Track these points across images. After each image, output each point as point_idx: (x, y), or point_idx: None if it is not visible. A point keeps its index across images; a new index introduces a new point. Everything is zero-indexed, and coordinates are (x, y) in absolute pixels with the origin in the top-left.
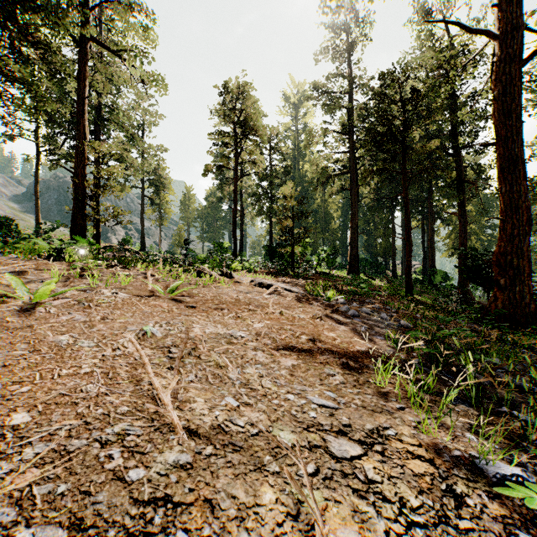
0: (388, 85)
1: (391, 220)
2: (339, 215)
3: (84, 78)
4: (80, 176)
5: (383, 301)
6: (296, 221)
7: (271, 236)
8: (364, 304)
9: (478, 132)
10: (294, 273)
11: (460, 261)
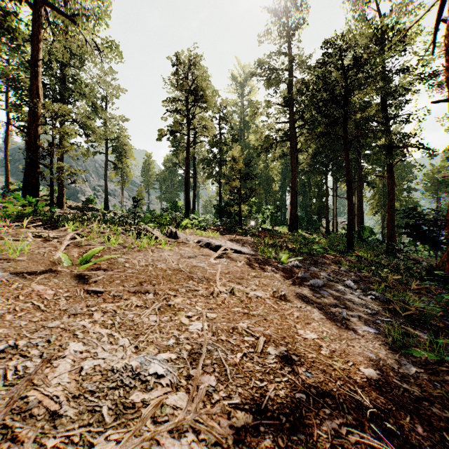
0: (330, 54)
1: (324, 183)
2: (279, 178)
3: (37, 40)
4: (32, 136)
5: (331, 259)
6: (242, 184)
7: (220, 196)
8: (318, 265)
9: (405, 103)
10: (242, 229)
11: (388, 219)
